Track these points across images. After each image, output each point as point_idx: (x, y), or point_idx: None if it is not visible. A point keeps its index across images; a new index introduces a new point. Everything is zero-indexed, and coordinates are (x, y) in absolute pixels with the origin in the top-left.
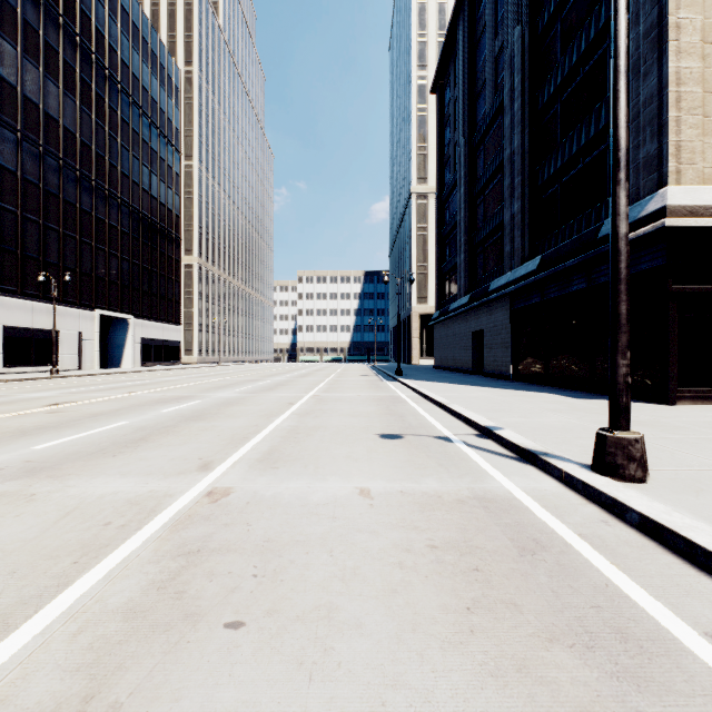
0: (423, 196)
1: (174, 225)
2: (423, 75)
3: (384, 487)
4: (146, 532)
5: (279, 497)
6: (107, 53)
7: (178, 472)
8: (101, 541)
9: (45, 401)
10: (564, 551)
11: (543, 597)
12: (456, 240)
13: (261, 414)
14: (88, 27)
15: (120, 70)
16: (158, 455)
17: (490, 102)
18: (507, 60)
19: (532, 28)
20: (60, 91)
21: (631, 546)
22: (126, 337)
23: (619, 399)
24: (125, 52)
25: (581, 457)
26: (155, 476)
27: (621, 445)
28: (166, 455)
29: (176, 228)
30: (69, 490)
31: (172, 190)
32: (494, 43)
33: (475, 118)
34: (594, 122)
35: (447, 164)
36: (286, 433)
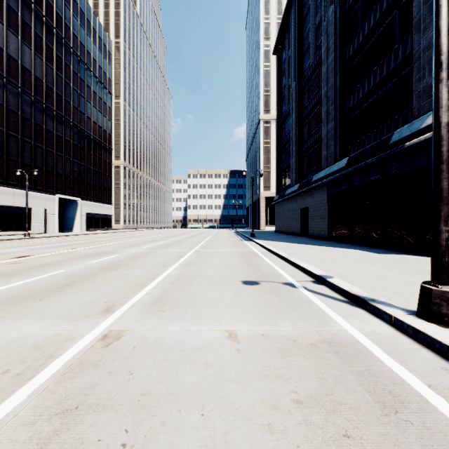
0: (267, 121)
1: (107, 140)
2: (267, 44)
3: (248, 330)
4: (35, 382)
5: (161, 341)
6: (63, 29)
7: (85, 315)
8: None
9: (12, 254)
10: (424, 408)
11: None
12: (289, 149)
13: (158, 265)
14: (51, 11)
15: (72, 40)
16: (74, 299)
17: (312, 58)
18: (325, 29)
19: (341, 6)
20: (32, 52)
21: None
22: (76, 212)
23: (442, 259)
24: (75, 28)
25: (401, 303)
26: (65, 319)
27: (445, 297)
28: (80, 299)
29: (109, 142)
30: None
31: (106, 118)
32: (315, 19)
33: (302, 69)
34: (386, 66)
35: (283, 100)
36: (174, 280)
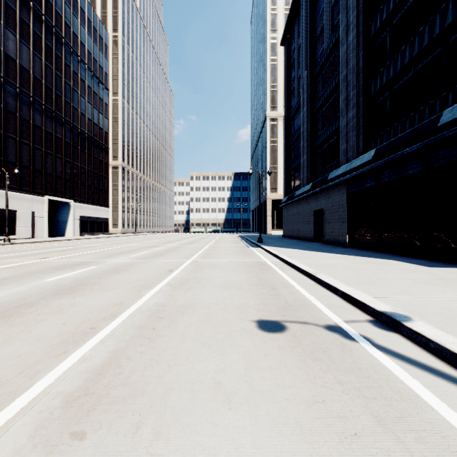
0: (274, 119)
1: (104, 139)
2: (274, 36)
3: None
4: None
5: None
6: (54, 16)
7: None
8: None
9: None
10: None
11: None
12: (299, 146)
13: (136, 285)
14: None
15: (64, 29)
16: None
17: (327, 41)
18: (343, 3)
19: None
20: (17, 39)
21: None
22: (68, 215)
23: None
24: (67, 17)
25: None
26: None
27: None
28: None
29: (105, 141)
30: None
31: (103, 115)
32: None
33: (315, 56)
34: (428, 33)
35: (293, 93)
36: (146, 318)
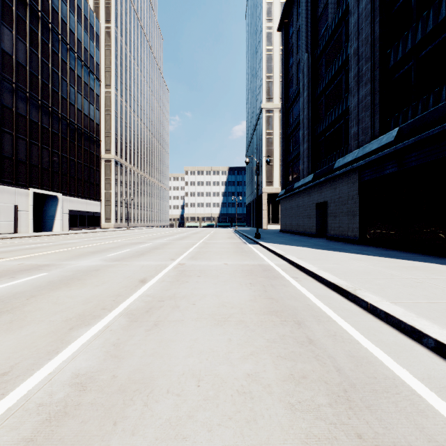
0: (270, 110)
1: (95, 130)
2: (270, 25)
3: None
4: None
5: None
6: (40, 0)
7: None
8: None
9: None
10: None
11: None
12: (298, 136)
13: (74, 313)
14: None
15: (51, 14)
16: None
17: (331, 17)
18: None
19: None
20: None
21: None
22: (56, 209)
23: None
24: (55, 2)
25: None
26: None
27: None
28: None
29: (97, 133)
30: None
31: (94, 106)
32: None
33: (316, 36)
34: None
35: (290, 80)
36: None
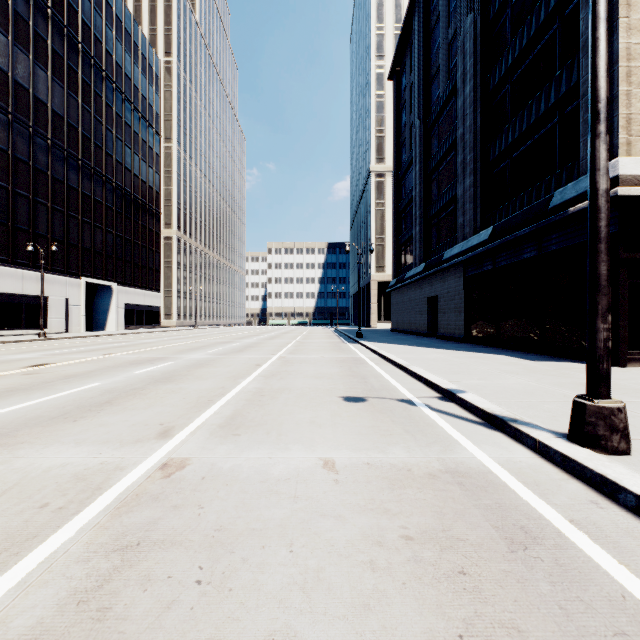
0: (381, 174)
1: (154, 201)
2: (381, 64)
3: (349, 458)
4: (84, 517)
5: (238, 471)
6: (92, 43)
7: (136, 439)
8: (30, 529)
9: (25, 362)
10: (560, 544)
11: (551, 618)
12: (412, 214)
13: (229, 376)
14: (75, 19)
15: (105, 59)
16: (119, 420)
17: (443, 86)
18: (460, 46)
19: (483, 15)
20: (49, 77)
21: (635, 537)
22: (110, 303)
23: (599, 366)
24: (109, 43)
25: (552, 424)
26: (110, 445)
27: (602, 415)
28: (127, 420)
29: (156, 204)
30: (16, 461)
31: (153, 169)
32: (447, 32)
33: (429, 101)
34: (544, 100)
35: (403, 144)
36: (251, 395)
